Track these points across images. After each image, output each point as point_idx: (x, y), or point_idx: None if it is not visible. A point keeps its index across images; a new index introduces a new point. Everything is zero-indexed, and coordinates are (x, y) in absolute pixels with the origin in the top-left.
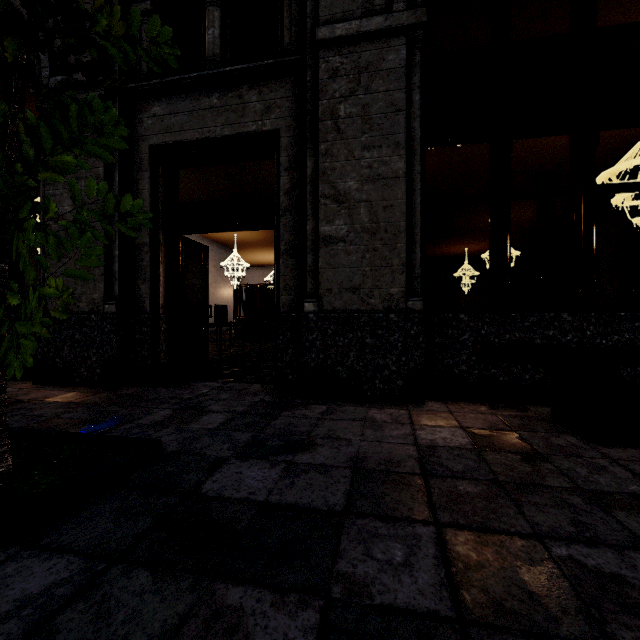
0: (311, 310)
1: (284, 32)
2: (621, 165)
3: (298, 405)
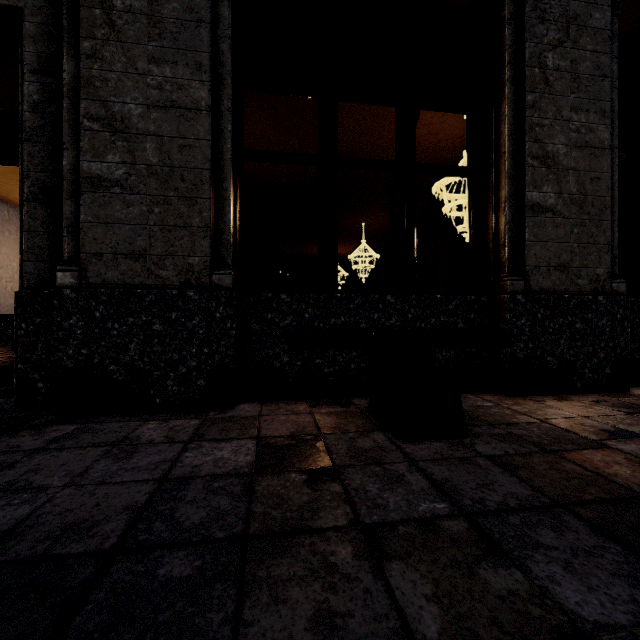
0: (68, 283)
1: None
2: (449, 178)
3: (27, 429)
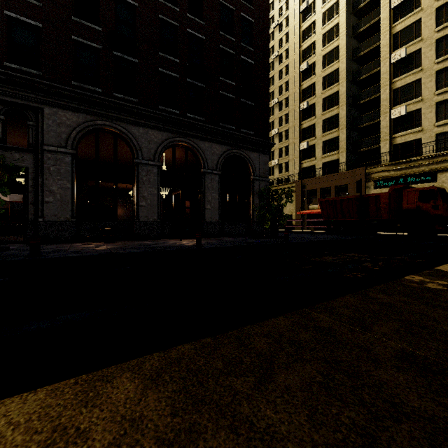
0: (41, 220)
1: (30, 139)
2: None
3: None
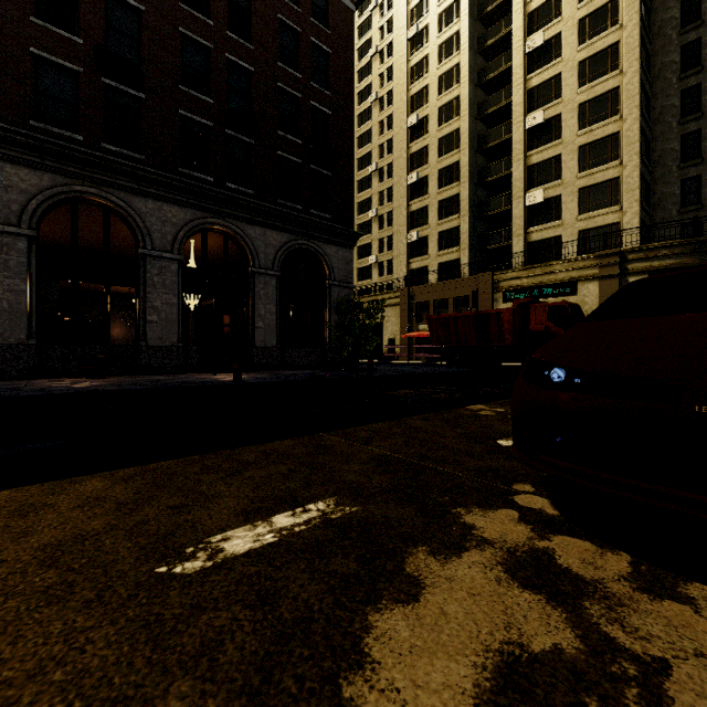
0: None
1: None
2: None
3: None
